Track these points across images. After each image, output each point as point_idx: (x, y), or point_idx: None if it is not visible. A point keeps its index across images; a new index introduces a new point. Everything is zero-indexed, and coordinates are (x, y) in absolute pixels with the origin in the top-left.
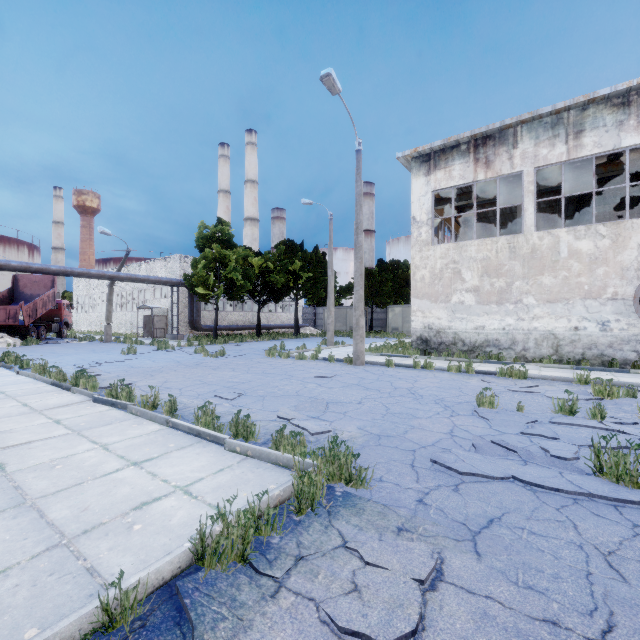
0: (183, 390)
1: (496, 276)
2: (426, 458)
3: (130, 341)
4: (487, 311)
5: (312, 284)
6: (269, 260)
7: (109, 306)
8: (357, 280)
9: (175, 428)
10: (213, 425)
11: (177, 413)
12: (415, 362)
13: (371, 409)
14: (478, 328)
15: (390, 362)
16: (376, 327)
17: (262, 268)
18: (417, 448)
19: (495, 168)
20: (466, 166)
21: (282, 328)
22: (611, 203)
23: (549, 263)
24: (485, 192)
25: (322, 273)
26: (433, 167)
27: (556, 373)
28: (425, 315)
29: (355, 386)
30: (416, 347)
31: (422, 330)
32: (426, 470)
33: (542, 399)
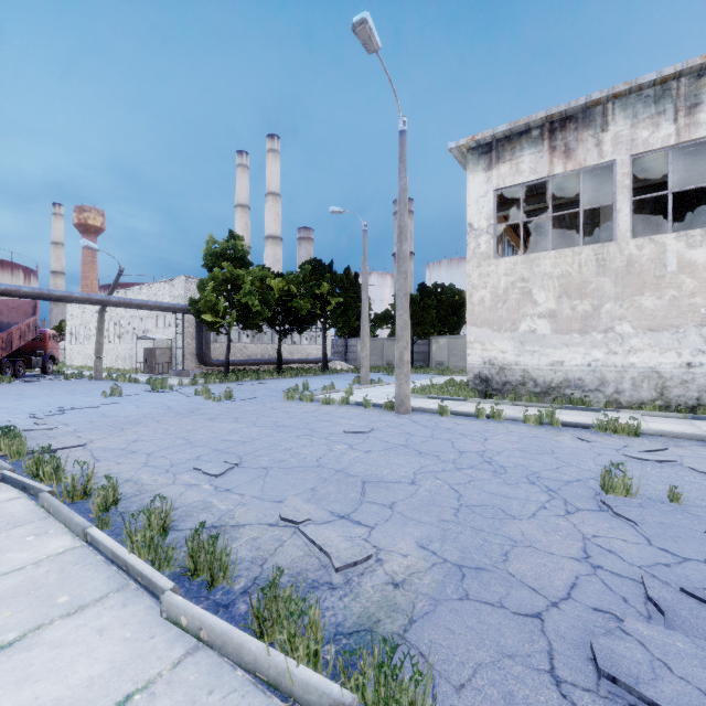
0: (152, 456)
1: (579, 297)
2: (575, 647)
3: (123, 379)
4: (567, 342)
5: (343, 311)
6: (291, 282)
7: (99, 337)
8: (401, 301)
9: (94, 547)
10: (154, 549)
11: (119, 506)
12: (478, 409)
13: (433, 496)
14: (555, 364)
15: (444, 409)
16: (417, 361)
17: (283, 292)
18: (543, 609)
19: (577, 158)
20: (539, 157)
21: (308, 363)
22: (704, 212)
23: (651, 279)
24: (559, 193)
25: (354, 298)
26: (495, 160)
27: (670, 425)
28: (485, 347)
29: (402, 448)
30: (473, 388)
31: (481, 366)
32: (594, 699)
33: (693, 476)
